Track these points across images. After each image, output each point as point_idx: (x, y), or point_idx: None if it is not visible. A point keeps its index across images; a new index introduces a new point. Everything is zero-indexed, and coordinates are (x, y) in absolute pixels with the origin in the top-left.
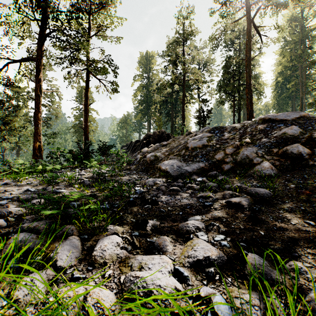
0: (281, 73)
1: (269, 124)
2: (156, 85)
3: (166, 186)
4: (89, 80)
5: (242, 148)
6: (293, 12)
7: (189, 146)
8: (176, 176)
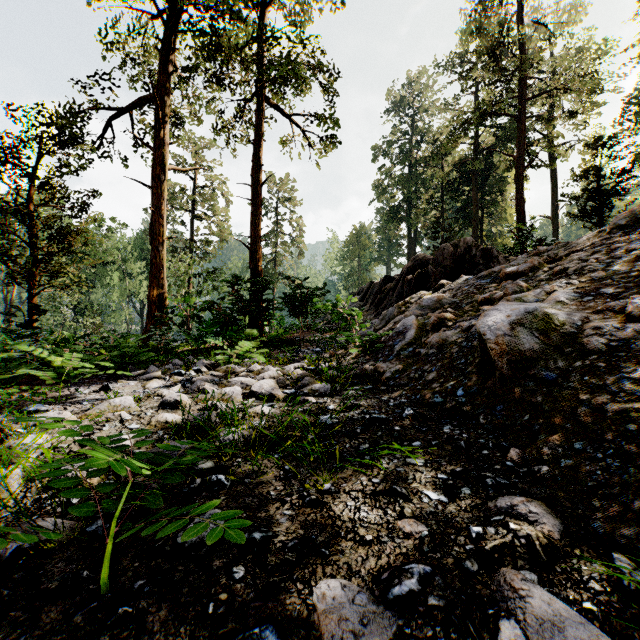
0: None
1: None
2: (432, 143)
3: None
4: (263, 117)
5: None
6: None
7: None
8: None
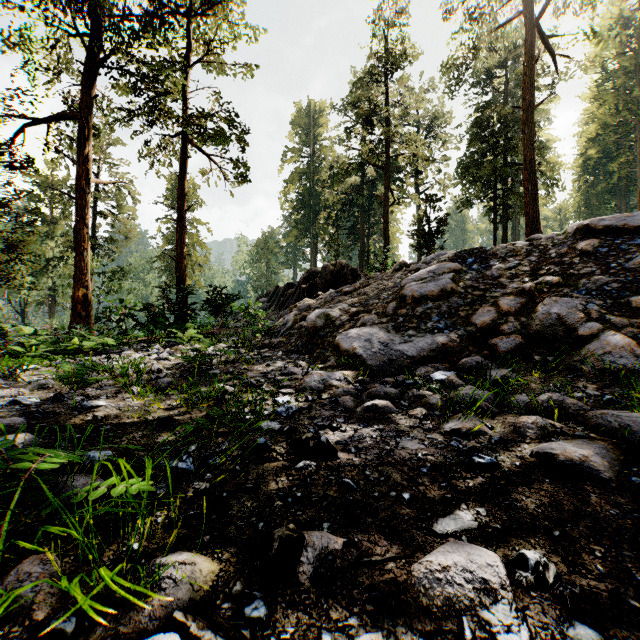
0: (595, 141)
1: (605, 240)
2: (329, 169)
3: (355, 394)
4: (187, 156)
5: (543, 299)
6: (621, 8)
7: (408, 294)
8: (377, 367)
